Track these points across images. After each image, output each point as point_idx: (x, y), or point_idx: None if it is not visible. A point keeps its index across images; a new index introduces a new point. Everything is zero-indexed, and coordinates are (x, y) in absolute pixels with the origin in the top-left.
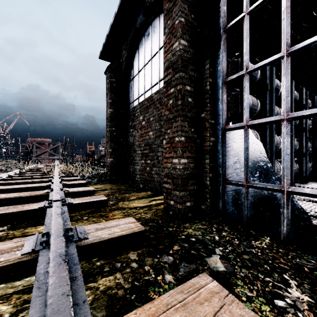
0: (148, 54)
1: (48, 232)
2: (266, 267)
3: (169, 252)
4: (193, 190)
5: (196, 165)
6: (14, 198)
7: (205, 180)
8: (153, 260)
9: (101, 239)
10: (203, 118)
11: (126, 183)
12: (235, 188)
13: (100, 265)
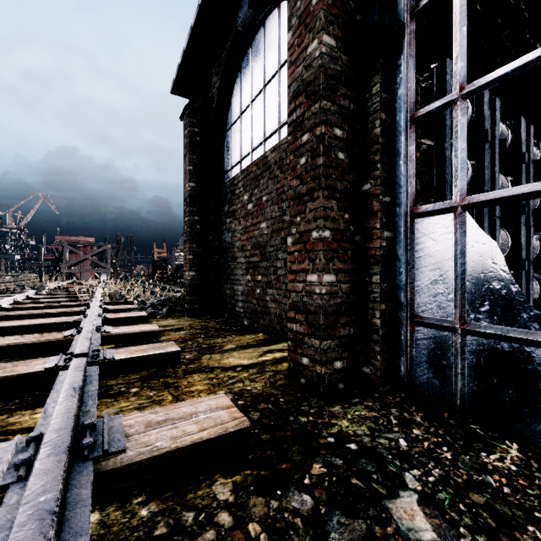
0: (258, 80)
1: (41, 433)
2: (534, 531)
3: (302, 483)
4: (347, 337)
5: (353, 286)
6: (7, 346)
7: (371, 316)
8: (268, 504)
9: (154, 452)
10: (367, 192)
11: (219, 316)
12: (434, 335)
13: (148, 517)
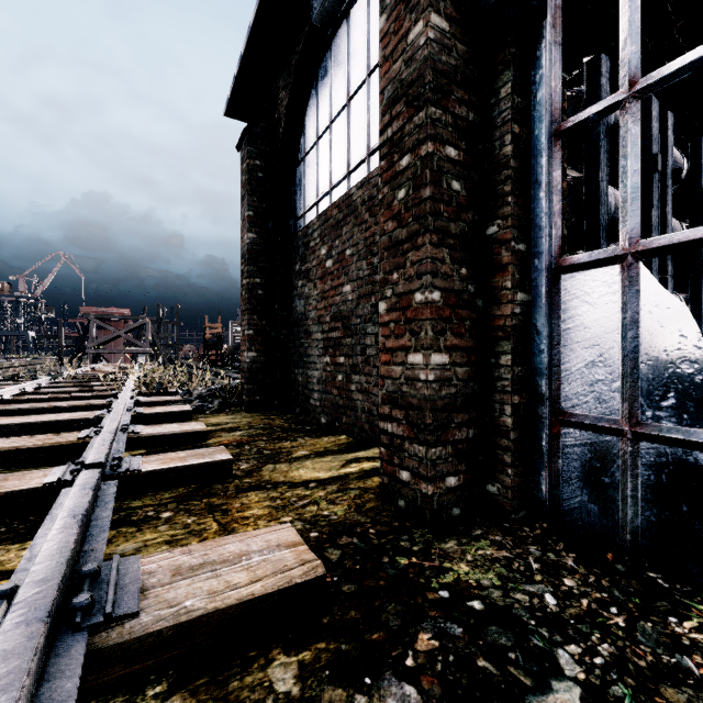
0: (340, 92)
1: (17, 586)
2: None
3: (403, 664)
4: (465, 443)
5: (473, 370)
6: None
7: (499, 412)
8: (351, 701)
9: (182, 616)
10: (493, 237)
11: (288, 411)
12: (590, 440)
13: None
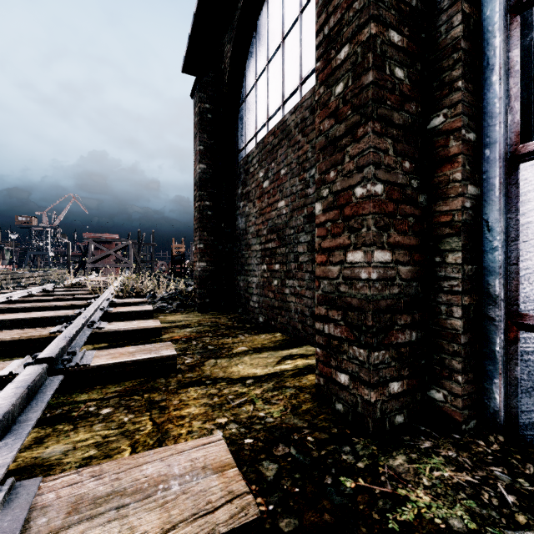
0: (275, 35)
1: None
2: None
3: None
4: (408, 346)
5: (416, 269)
6: None
7: (445, 314)
8: None
9: None
10: (437, 129)
11: (232, 312)
12: None
13: None
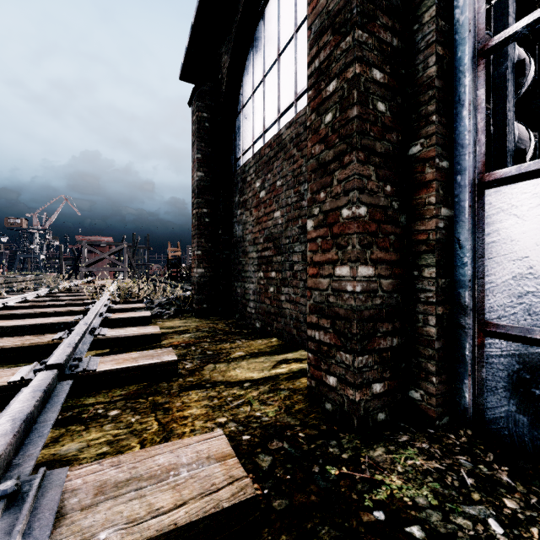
0: (272, 50)
1: None
2: None
3: None
4: (389, 351)
5: (396, 282)
6: None
7: (422, 322)
8: None
9: None
10: (416, 156)
11: (229, 317)
12: (518, 351)
13: None
